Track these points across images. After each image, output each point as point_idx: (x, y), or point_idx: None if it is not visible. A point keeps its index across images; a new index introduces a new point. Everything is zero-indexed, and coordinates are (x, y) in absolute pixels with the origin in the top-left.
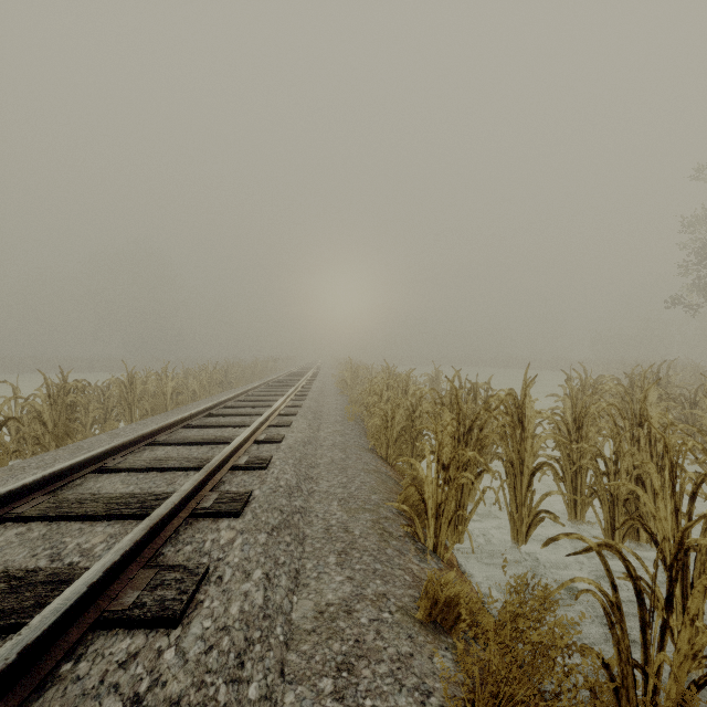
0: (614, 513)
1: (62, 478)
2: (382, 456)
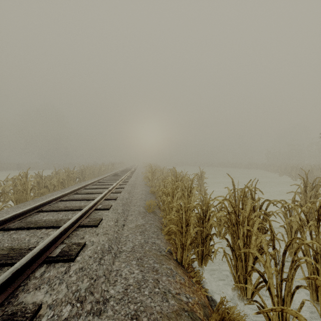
0: None
1: None
2: (177, 260)
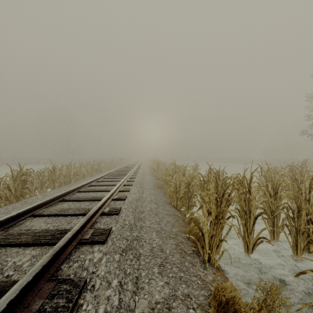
0: (297, 238)
1: (12, 221)
2: (174, 206)
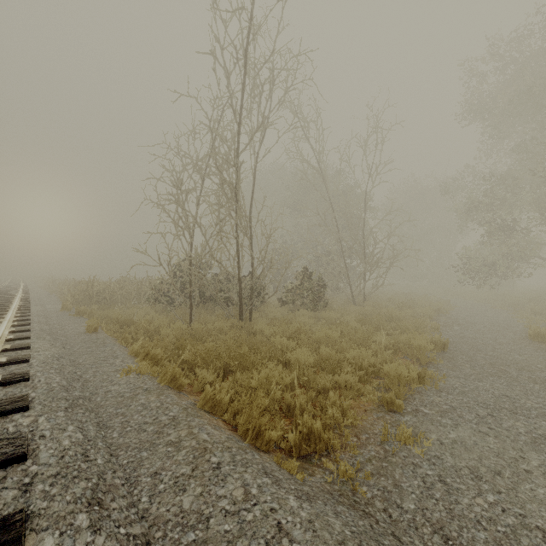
0: None
1: None
2: None
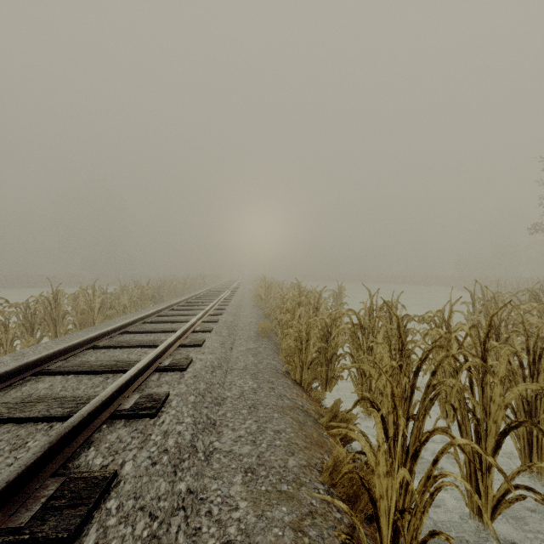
0: None
1: None
2: (296, 380)
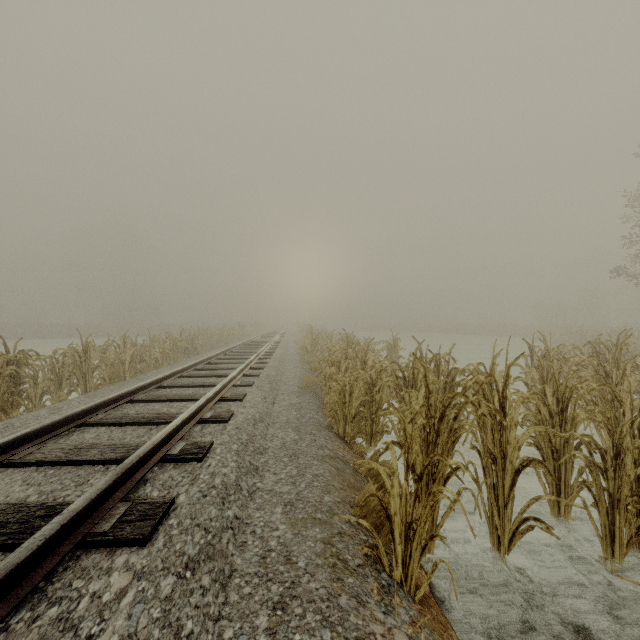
0: (614, 516)
1: None
2: (340, 434)
